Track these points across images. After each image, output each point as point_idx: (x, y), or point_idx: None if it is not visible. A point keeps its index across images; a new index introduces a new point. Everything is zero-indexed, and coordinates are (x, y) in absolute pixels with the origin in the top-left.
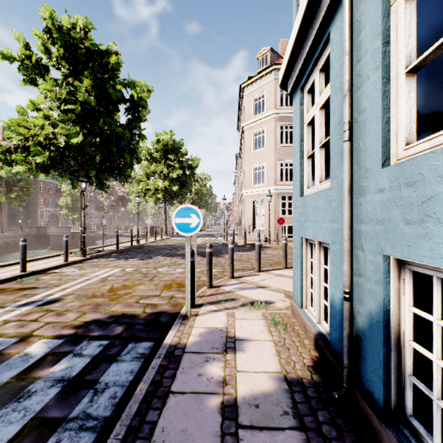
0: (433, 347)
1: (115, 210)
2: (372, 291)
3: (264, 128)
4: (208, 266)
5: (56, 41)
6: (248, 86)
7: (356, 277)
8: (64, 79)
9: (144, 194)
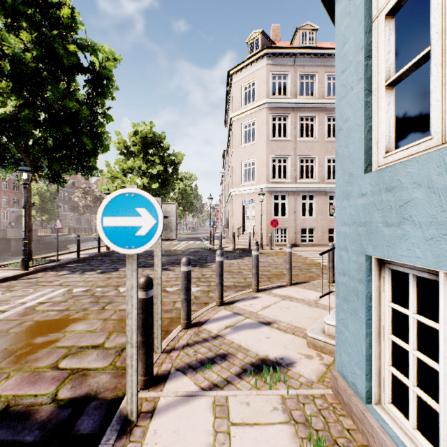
0: None
1: (92, 211)
2: None
3: (254, 119)
4: (184, 294)
5: None
6: (237, 72)
7: None
8: None
9: None
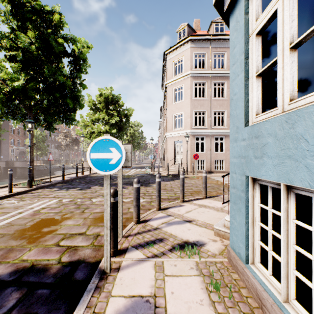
0: None
1: (70, 148)
2: None
3: (182, 85)
4: (135, 202)
5: None
6: (170, 53)
7: None
8: (12, 32)
9: (89, 136)
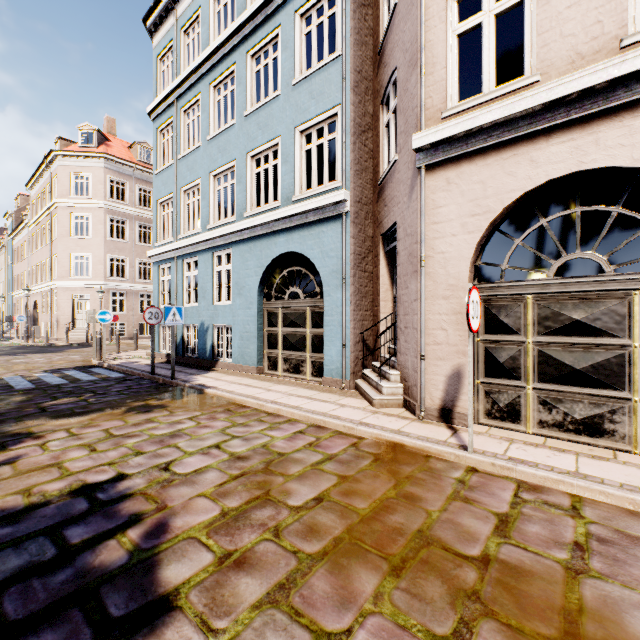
0: (189, 338)
1: None
2: (181, 332)
3: (89, 214)
4: (96, 345)
5: None
6: (66, 156)
7: (178, 331)
8: None
9: None
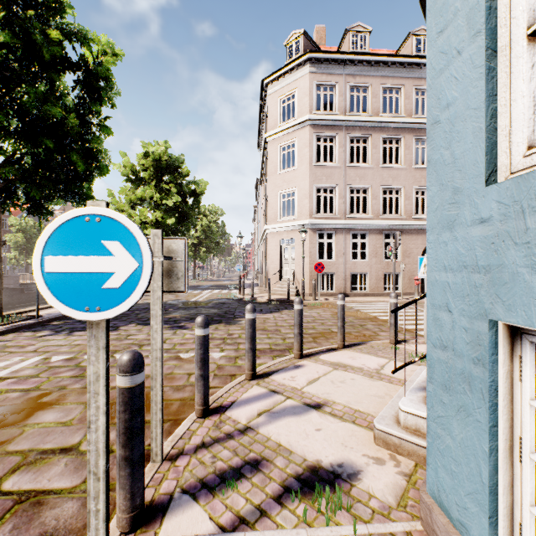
0: None
1: None
2: None
3: (294, 140)
4: (199, 369)
5: None
6: (273, 82)
7: None
8: None
9: None
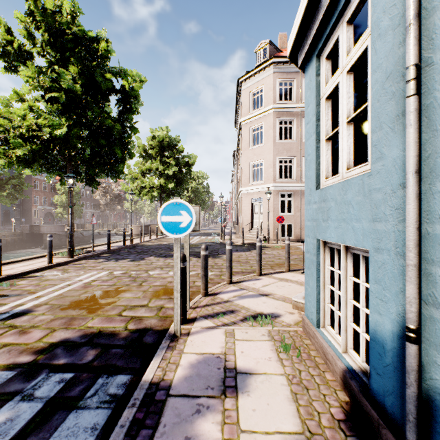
0: None
1: (111, 209)
2: None
3: (262, 123)
4: (203, 271)
5: (40, 26)
6: (246, 80)
7: (428, 308)
8: (49, 67)
9: (139, 192)
